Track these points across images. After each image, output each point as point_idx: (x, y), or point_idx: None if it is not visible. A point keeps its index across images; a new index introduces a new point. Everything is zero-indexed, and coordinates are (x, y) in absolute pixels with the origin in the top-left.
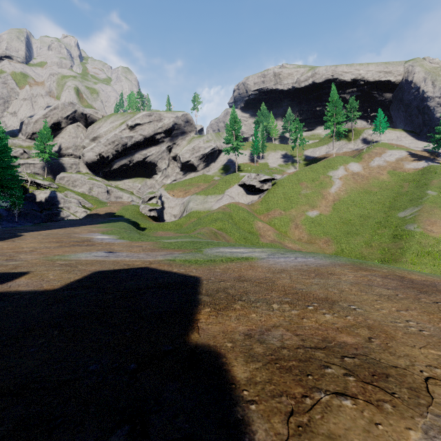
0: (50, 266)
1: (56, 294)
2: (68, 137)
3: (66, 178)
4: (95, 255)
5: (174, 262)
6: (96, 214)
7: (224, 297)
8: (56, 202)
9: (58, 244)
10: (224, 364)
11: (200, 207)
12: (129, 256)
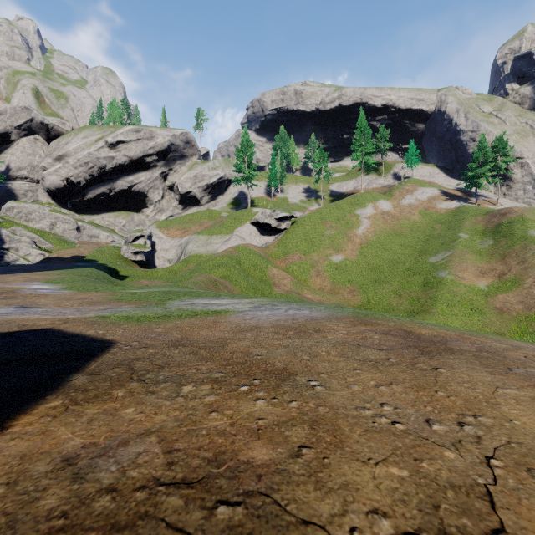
0: None
1: None
2: (21, 154)
3: (16, 208)
4: None
5: (105, 319)
6: (57, 258)
7: (117, 375)
8: None
9: None
10: None
11: (201, 250)
12: (44, 313)
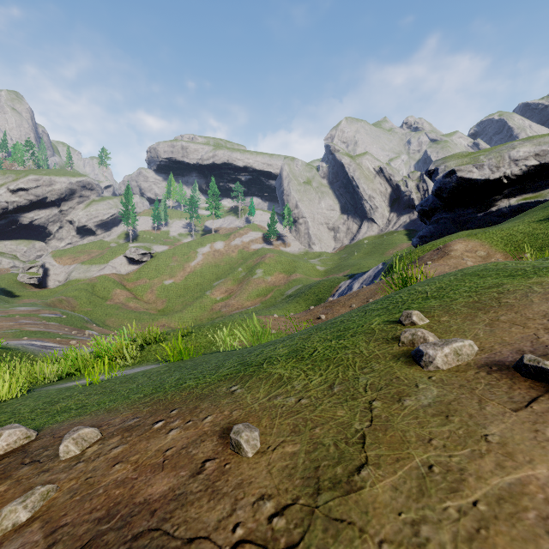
0: None
1: None
2: None
3: None
4: None
5: None
6: None
7: None
8: None
9: None
10: None
11: (81, 276)
12: None
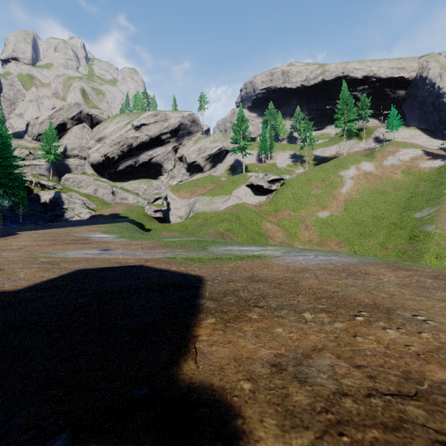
0: (29, 263)
1: (12, 297)
2: (74, 138)
3: (71, 179)
4: (86, 252)
5: (174, 259)
6: (100, 215)
7: (235, 302)
8: (61, 203)
9: (51, 242)
10: (241, 435)
11: (206, 208)
12: (124, 254)
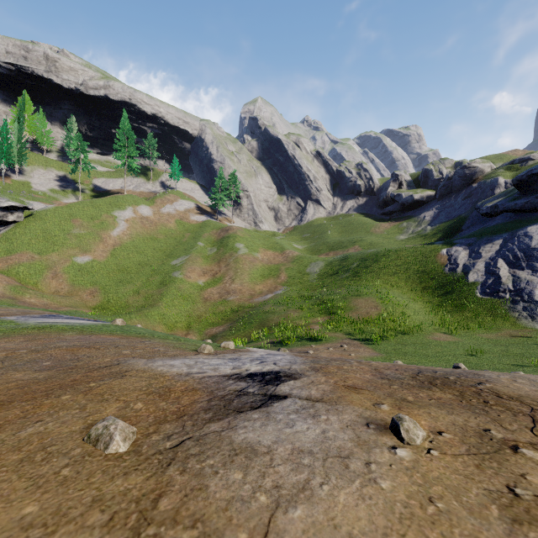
0: None
1: None
2: None
3: None
4: None
5: None
6: None
7: None
8: None
9: None
10: None
11: None
12: None
